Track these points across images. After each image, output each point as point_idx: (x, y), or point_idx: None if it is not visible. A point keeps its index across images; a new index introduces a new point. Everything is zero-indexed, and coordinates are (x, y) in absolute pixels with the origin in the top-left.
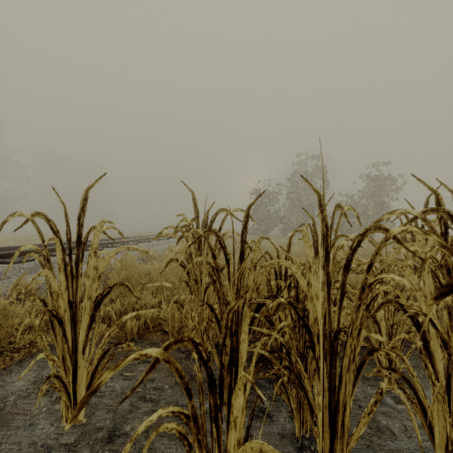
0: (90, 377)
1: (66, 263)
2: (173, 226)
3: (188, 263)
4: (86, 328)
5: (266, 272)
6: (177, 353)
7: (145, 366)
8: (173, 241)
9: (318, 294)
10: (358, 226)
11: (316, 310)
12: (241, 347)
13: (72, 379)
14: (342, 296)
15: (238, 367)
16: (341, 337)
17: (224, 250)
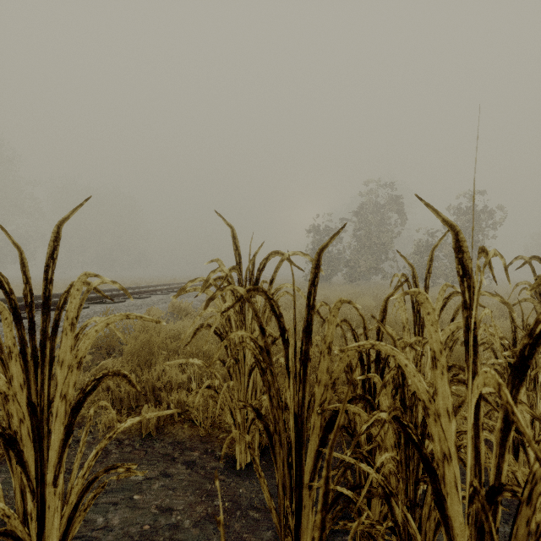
0: (65, 522)
1: (25, 342)
2: (202, 279)
3: (225, 332)
4: (59, 444)
5: (348, 358)
6: (210, 460)
7: (162, 482)
8: (213, 290)
9: (470, 427)
10: (444, 271)
11: (446, 438)
12: (307, 477)
13: (36, 526)
14: (507, 422)
15: (301, 509)
16: (463, 455)
17: (278, 321)
